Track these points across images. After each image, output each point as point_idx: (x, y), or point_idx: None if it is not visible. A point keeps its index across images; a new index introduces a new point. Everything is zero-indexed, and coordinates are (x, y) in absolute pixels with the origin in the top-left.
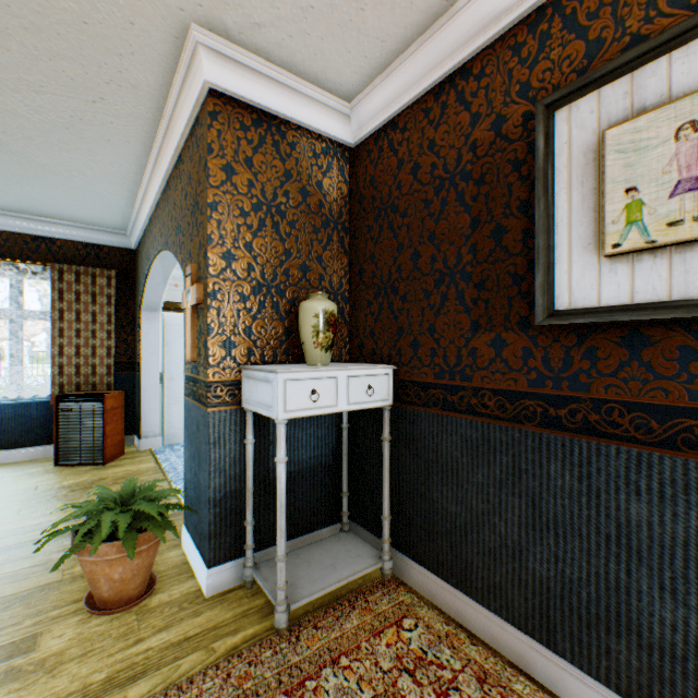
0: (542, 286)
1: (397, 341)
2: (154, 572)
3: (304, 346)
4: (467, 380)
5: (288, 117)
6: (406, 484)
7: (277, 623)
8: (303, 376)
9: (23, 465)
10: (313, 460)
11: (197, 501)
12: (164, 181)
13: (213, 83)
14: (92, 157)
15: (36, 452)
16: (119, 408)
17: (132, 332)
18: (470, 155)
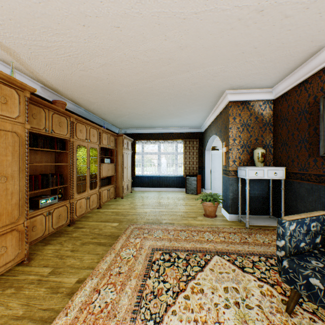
0: (321, 145)
1: (287, 160)
2: (215, 214)
3: (254, 161)
4: (306, 171)
5: (250, 100)
6: (289, 203)
7: (246, 226)
8: (253, 169)
9: (178, 192)
10: (259, 194)
11: (226, 199)
12: (215, 117)
13: (230, 100)
14: (197, 114)
15: (180, 189)
16: (199, 179)
17: (202, 157)
18: (307, 106)
